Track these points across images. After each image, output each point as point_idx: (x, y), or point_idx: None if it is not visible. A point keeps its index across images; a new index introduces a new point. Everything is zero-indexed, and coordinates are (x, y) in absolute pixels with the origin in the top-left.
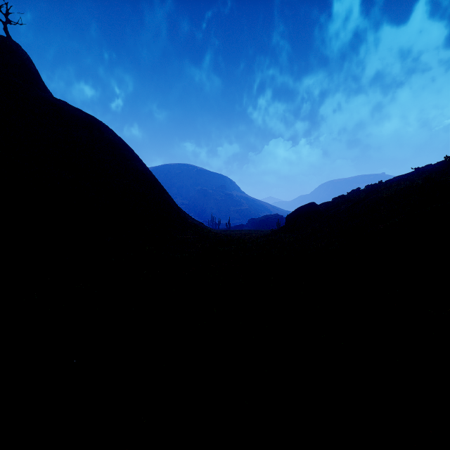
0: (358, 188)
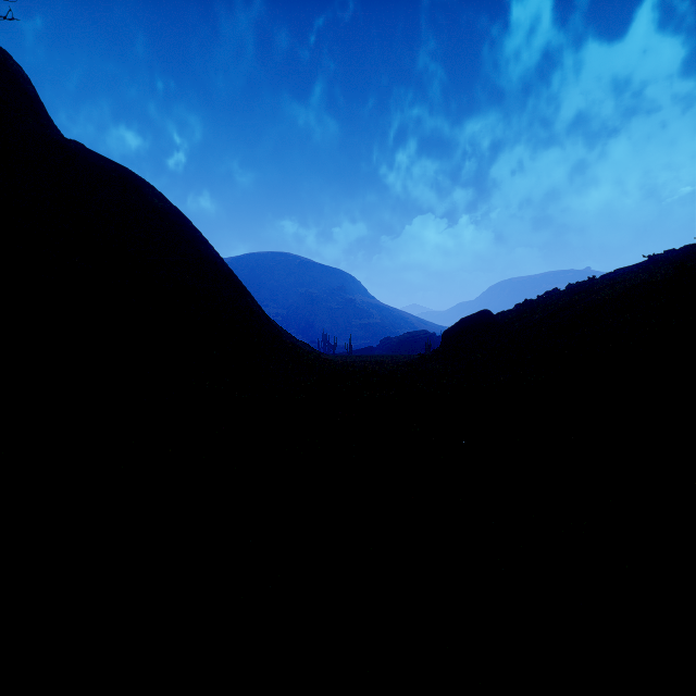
0: (555, 288)
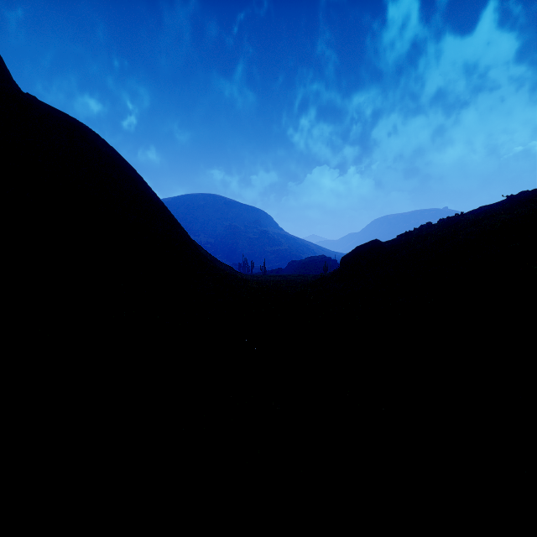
0: (429, 222)
